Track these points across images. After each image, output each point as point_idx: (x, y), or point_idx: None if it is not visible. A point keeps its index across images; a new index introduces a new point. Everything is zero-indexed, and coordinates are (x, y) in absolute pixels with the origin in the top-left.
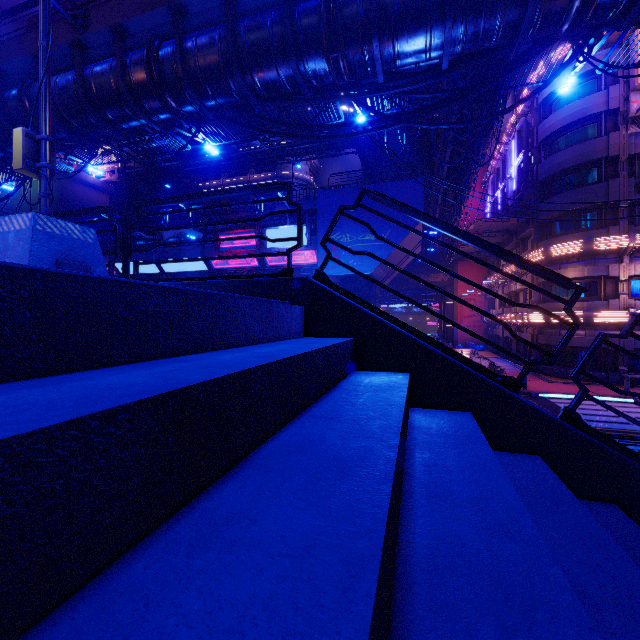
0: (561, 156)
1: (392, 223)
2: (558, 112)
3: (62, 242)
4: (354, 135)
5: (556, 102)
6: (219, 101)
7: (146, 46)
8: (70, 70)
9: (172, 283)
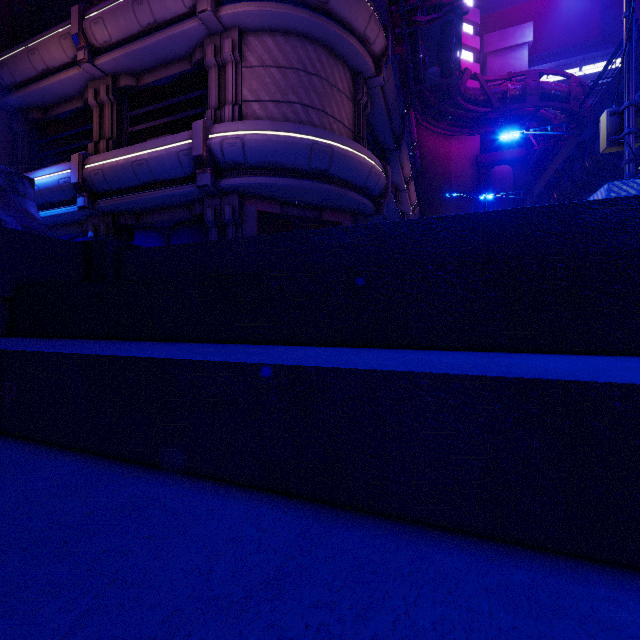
0: None
1: None
2: None
3: None
4: None
5: None
6: None
7: None
8: None
9: None
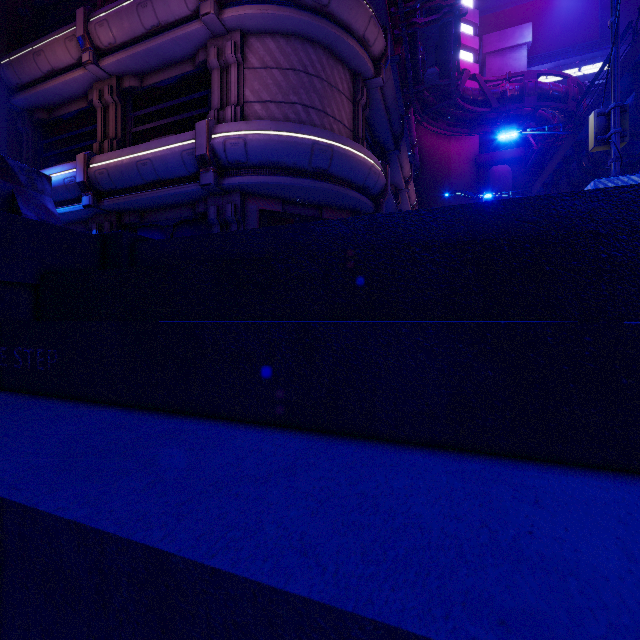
0: None
1: None
2: None
3: None
4: None
5: None
6: None
7: None
8: None
9: None
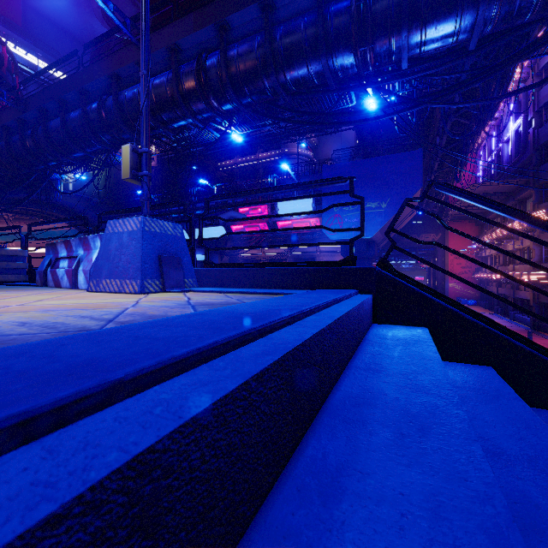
0: None
1: (392, 191)
2: None
3: (161, 239)
4: (376, 119)
5: None
6: (254, 99)
7: (196, 59)
8: (134, 84)
9: (243, 269)
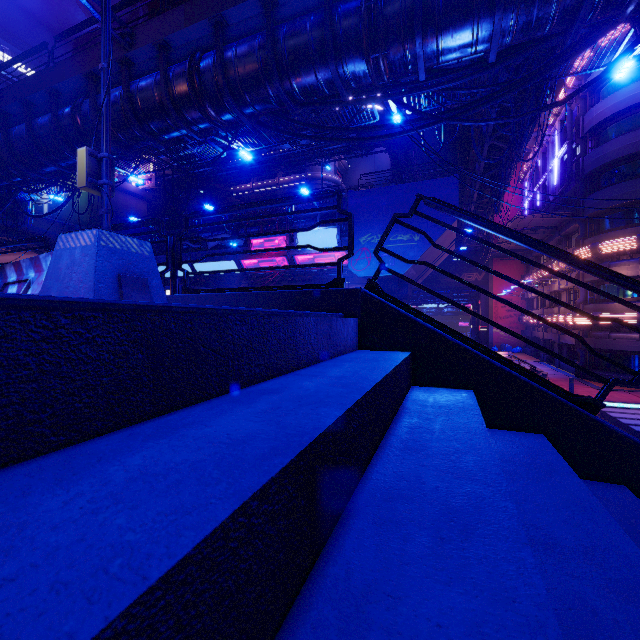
0: (611, 146)
1: (425, 222)
2: (607, 99)
3: (122, 256)
4: (393, 136)
5: (605, 88)
6: (257, 108)
7: (188, 59)
8: (117, 86)
9: (222, 294)
